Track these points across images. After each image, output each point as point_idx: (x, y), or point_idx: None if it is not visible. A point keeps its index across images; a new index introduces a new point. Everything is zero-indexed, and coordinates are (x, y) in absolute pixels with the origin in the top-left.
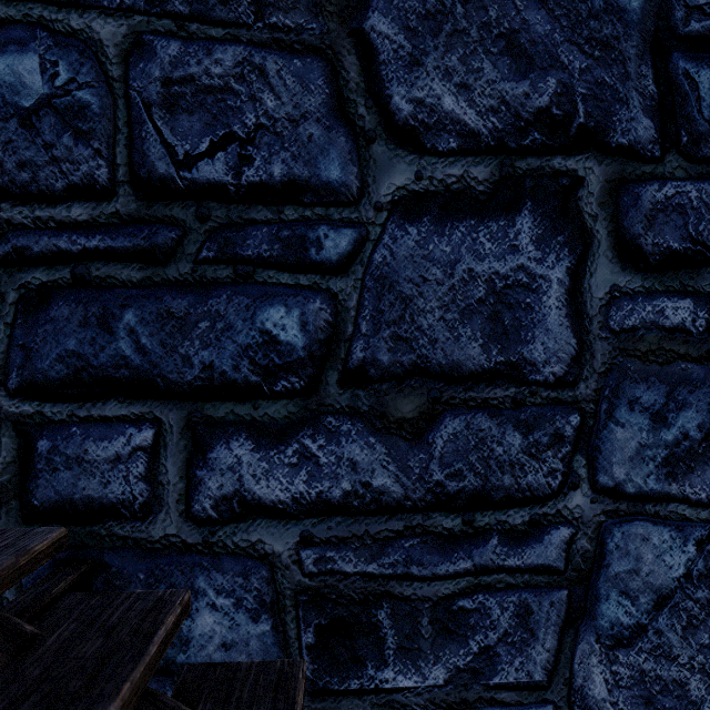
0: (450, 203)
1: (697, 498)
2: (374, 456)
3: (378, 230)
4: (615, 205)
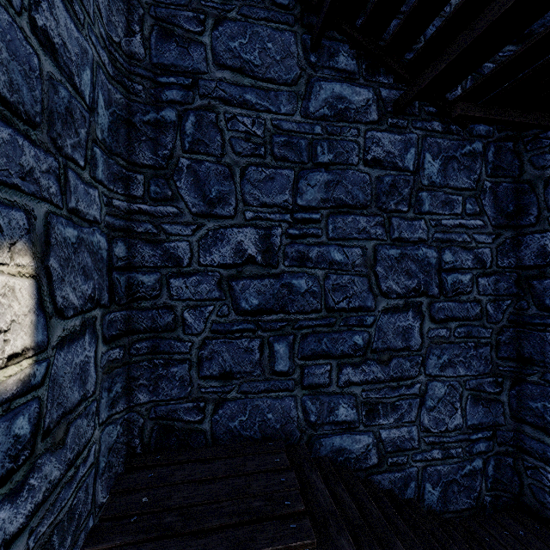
0: None
1: None
2: None
3: None
4: None
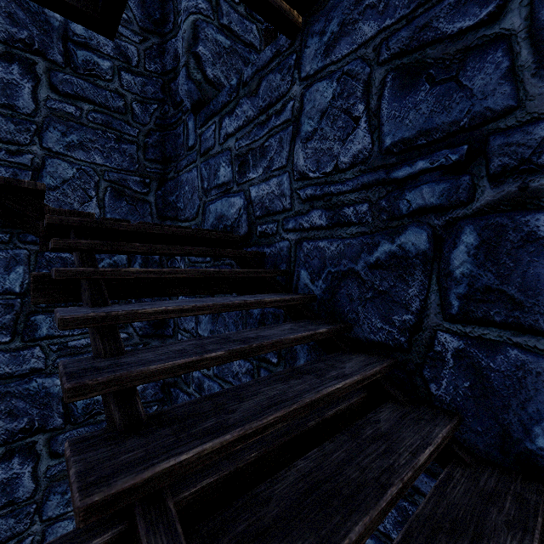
0: None
1: (77, 158)
2: None
3: None
4: (49, 74)
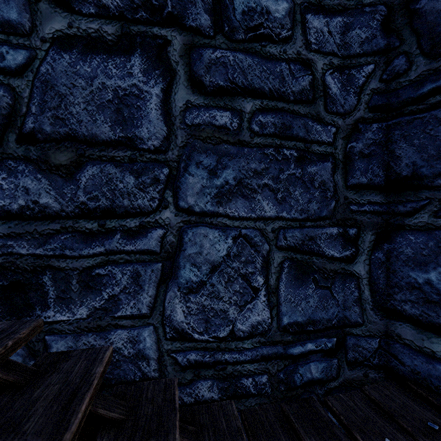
0: (91, 44)
1: (233, 215)
2: (41, 185)
3: (44, 53)
4: (188, 58)
